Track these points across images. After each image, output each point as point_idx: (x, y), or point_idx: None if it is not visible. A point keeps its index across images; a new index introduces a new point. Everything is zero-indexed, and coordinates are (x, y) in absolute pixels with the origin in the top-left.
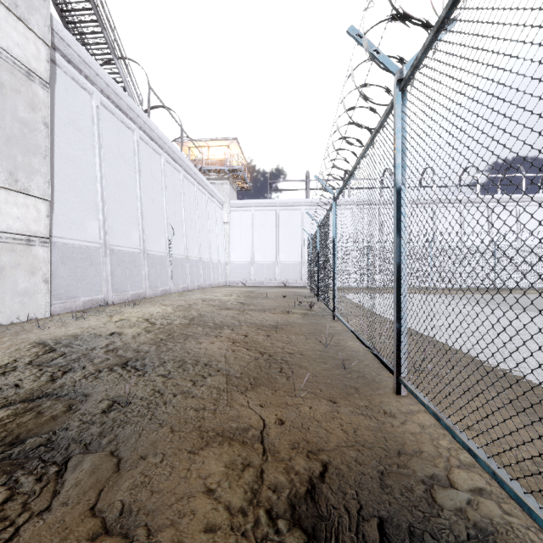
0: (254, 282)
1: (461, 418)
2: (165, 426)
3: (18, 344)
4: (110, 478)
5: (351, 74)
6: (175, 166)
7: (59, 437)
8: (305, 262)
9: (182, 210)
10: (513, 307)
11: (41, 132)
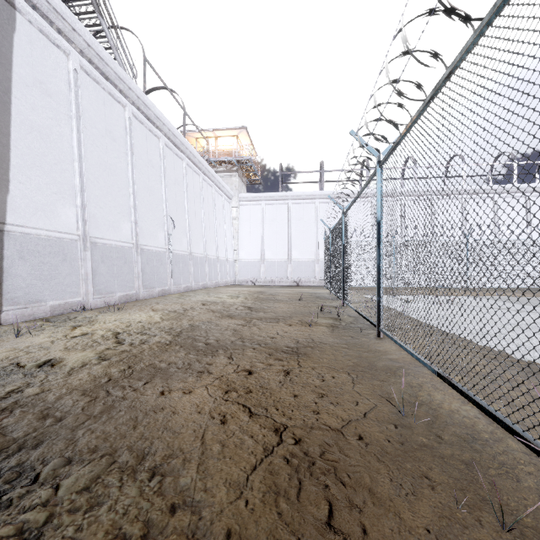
0: (264, 281)
1: None
2: None
3: None
4: None
5: None
6: (176, 152)
7: None
8: (320, 260)
9: (185, 202)
10: None
11: None
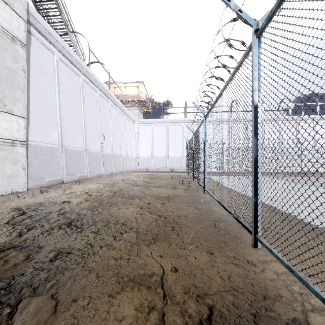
0: (153, 168)
1: (303, 267)
2: (92, 272)
3: (2, 209)
4: (48, 320)
5: (221, 29)
6: (105, 98)
7: (16, 281)
8: (184, 157)
9: (110, 125)
10: (316, 185)
11: (21, 75)
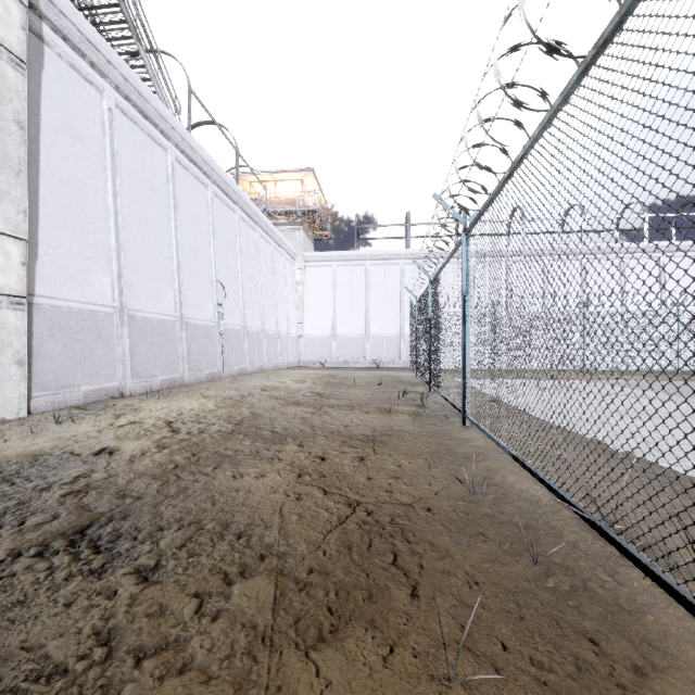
0: (336, 361)
1: None
2: None
3: None
4: None
5: None
6: (227, 203)
7: None
8: (405, 335)
9: (238, 264)
10: None
11: (11, 135)
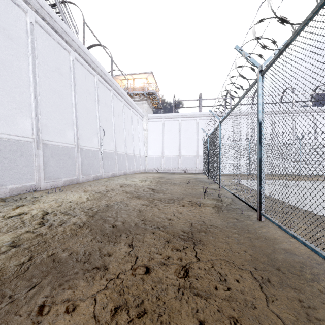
0: (163, 169)
1: None
2: None
3: None
4: None
5: None
6: (106, 86)
7: None
8: (199, 156)
9: (112, 118)
10: None
11: None
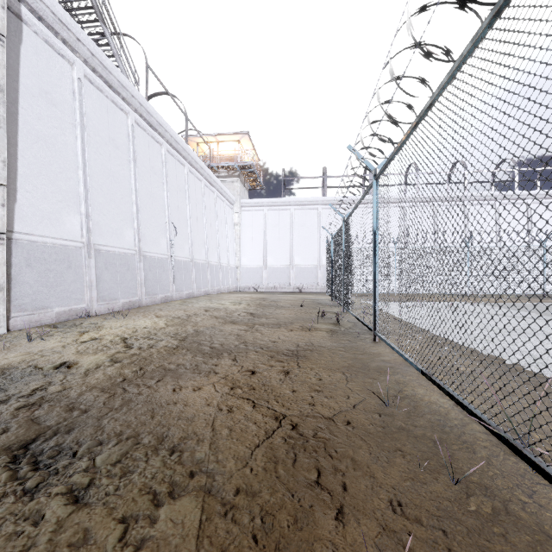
0: (266, 287)
1: None
2: None
3: None
4: None
5: None
6: (178, 158)
7: None
8: (322, 266)
9: (187, 208)
10: None
11: None
